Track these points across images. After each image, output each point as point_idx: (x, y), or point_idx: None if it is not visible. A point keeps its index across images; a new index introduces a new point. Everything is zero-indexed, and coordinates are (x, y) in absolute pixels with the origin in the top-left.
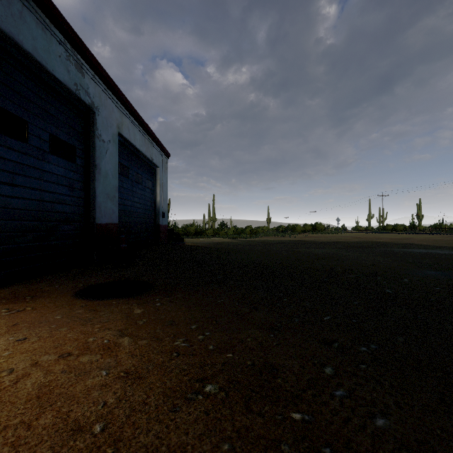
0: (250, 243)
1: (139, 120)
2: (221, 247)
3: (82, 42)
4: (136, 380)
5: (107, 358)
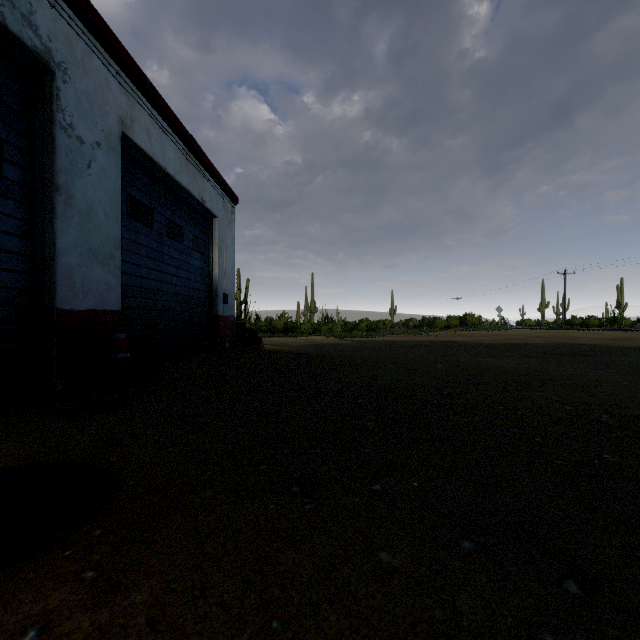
0: (370, 346)
1: (173, 123)
2: (323, 353)
3: None
4: None
5: None
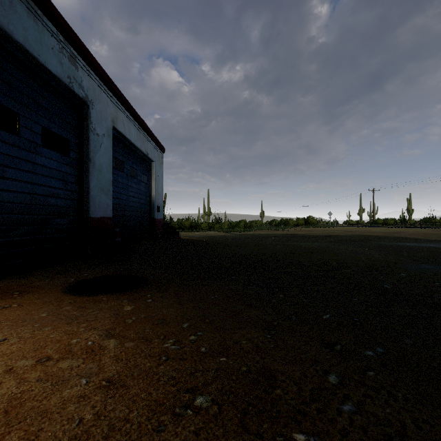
0: (244, 237)
1: (134, 115)
2: (215, 240)
3: (75, 34)
4: (119, 390)
5: (90, 363)
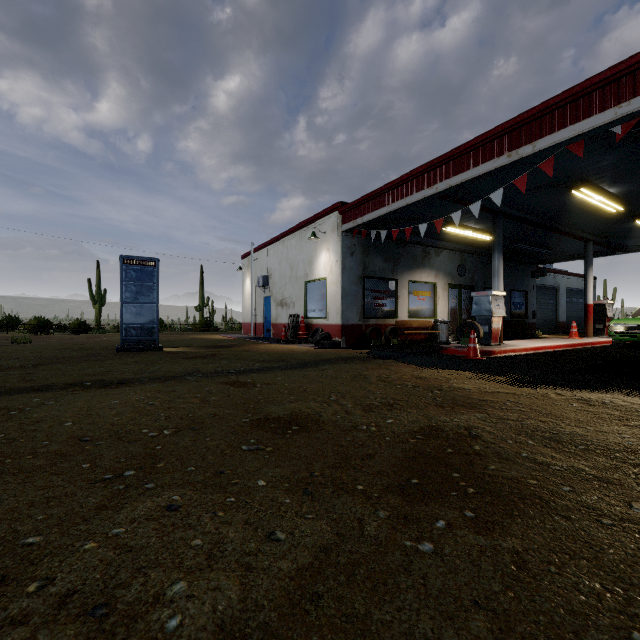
0: None
1: (575, 275)
2: None
3: (556, 270)
4: None
5: None
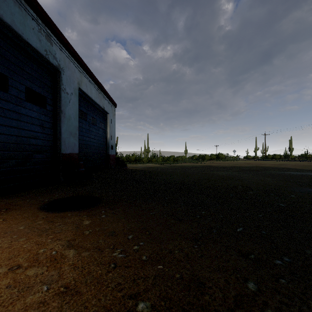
0: (173, 168)
1: (94, 79)
2: (153, 170)
3: (50, 19)
4: (74, 296)
5: (52, 270)
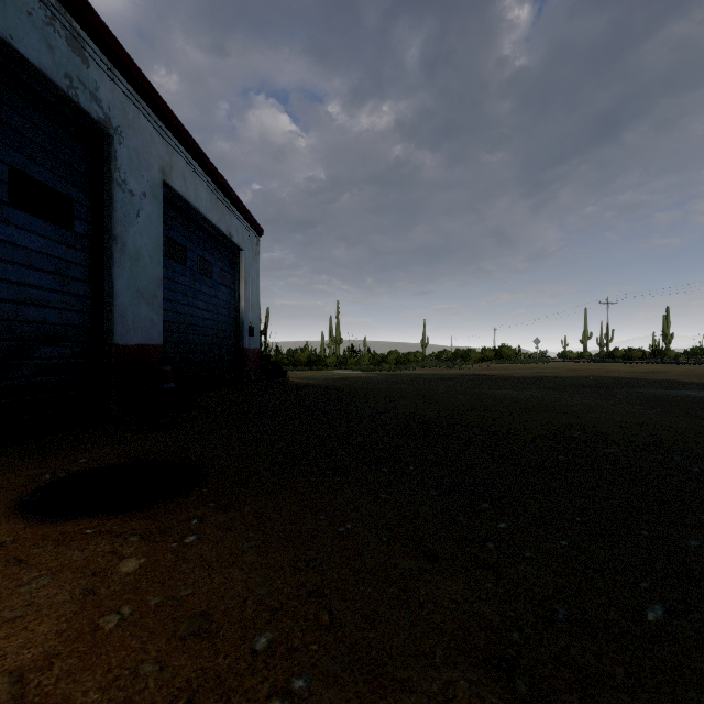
0: (397, 380)
1: (205, 165)
2: (348, 386)
3: None
4: None
5: None
